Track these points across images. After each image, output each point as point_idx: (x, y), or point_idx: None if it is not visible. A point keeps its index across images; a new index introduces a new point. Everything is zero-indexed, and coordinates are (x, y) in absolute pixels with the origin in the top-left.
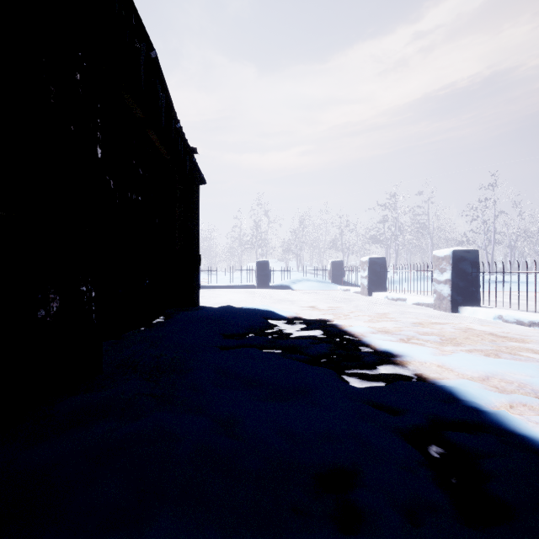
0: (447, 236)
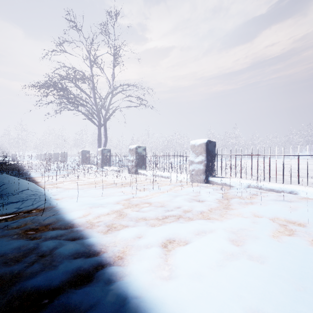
0: None
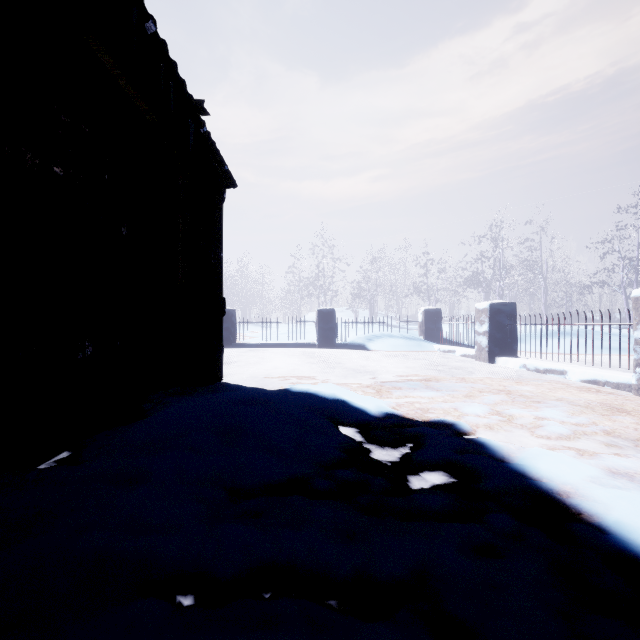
0: (567, 276)
